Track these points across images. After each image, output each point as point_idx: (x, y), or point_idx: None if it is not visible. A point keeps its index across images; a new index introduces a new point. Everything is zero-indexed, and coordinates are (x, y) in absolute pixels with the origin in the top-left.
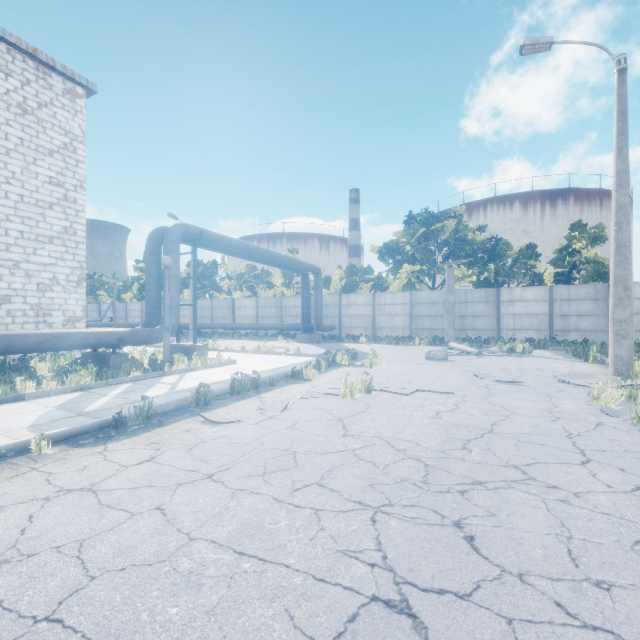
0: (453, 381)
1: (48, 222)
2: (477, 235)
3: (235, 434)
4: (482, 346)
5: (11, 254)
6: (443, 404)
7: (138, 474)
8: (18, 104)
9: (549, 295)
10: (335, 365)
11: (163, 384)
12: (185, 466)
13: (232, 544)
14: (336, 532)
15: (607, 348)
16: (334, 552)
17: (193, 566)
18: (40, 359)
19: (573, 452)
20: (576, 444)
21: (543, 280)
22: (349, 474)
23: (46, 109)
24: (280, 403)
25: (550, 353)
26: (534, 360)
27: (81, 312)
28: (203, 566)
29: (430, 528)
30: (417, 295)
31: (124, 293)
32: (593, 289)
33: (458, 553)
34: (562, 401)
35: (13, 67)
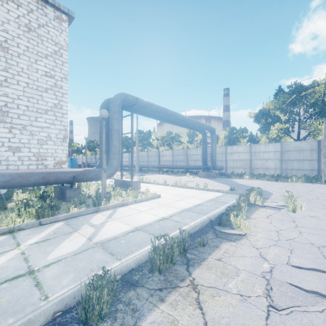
0: None
1: (44, 100)
2: None
3: None
4: None
5: (21, 120)
6: None
7: None
8: (25, 25)
9: None
10: (248, 204)
11: (88, 227)
12: None
13: None
14: None
15: None
16: None
17: None
18: (23, 191)
19: None
20: None
21: None
22: None
23: (43, 28)
24: None
25: None
26: None
27: (65, 158)
28: None
29: None
30: (287, 145)
31: None
32: None
33: None
34: None
35: (22, 1)
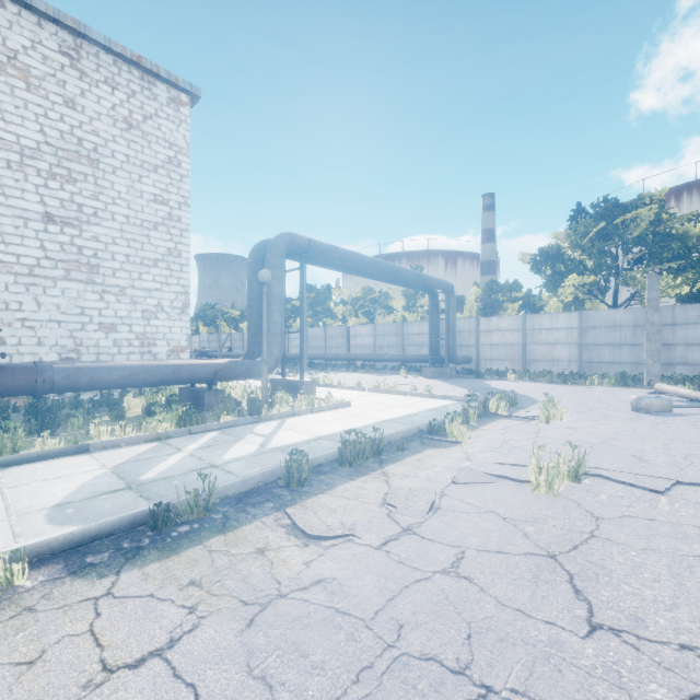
0: None
1: (153, 244)
2: (687, 227)
3: (342, 578)
4: None
5: (117, 280)
6: None
7: None
8: (124, 119)
9: None
10: (487, 415)
11: (254, 436)
12: None
13: None
14: None
15: None
16: None
17: None
18: (135, 394)
19: None
20: None
21: None
22: None
23: (151, 121)
24: (421, 495)
25: None
26: None
27: (185, 341)
28: None
29: None
30: (590, 316)
31: (242, 323)
32: None
33: None
34: None
35: (119, 79)
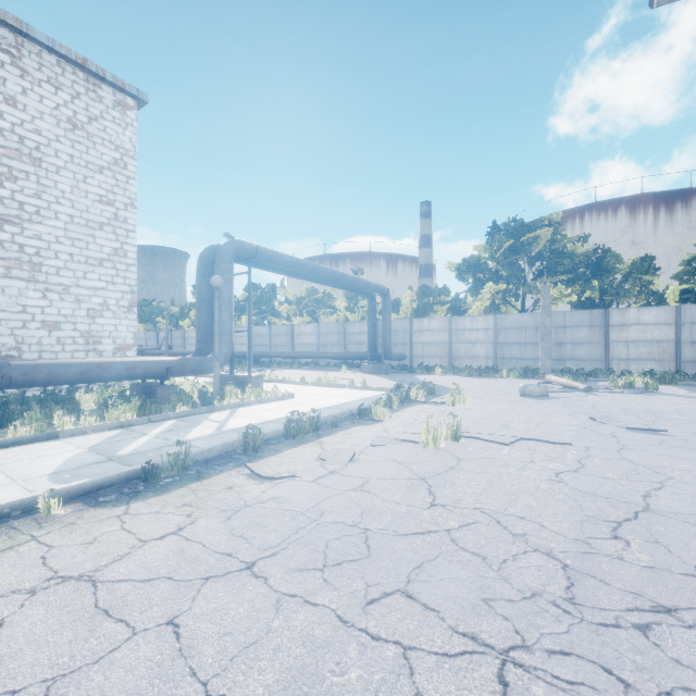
0: (564, 426)
1: (98, 243)
2: (577, 246)
3: (287, 496)
4: (587, 380)
5: (61, 278)
6: (561, 460)
7: (156, 556)
8: (68, 119)
9: (675, 317)
10: (409, 401)
11: (210, 422)
12: (219, 546)
13: None
14: None
15: None
16: None
17: None
18: (86, 390)
19: None
20: None
21: (664, 299)
22: (448, 576)
23: (96, 123)
24: (345, 452)
25: (682, 390)
26: (664, 399)
27: (132, 339)
28: None
29: None
30: (503, 319)
31: (182, 320)
32: None
33: None
34: None
35: (63, 80)
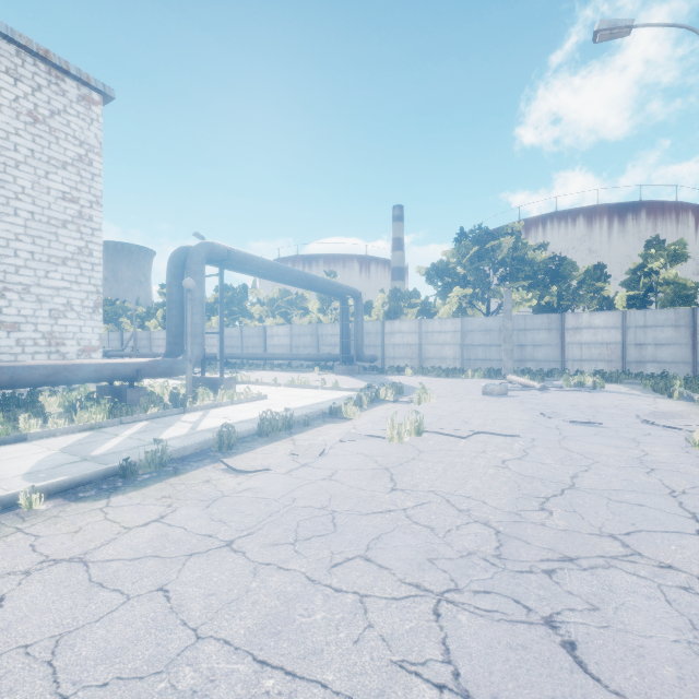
0: (517, 421)
1: (61, 242)
2: (537, 254)
3: (262, 486)
4: (545, 379)
5: (21, 277)
6: (509, 450)
7: (142, 539)
8: (28, 112)
9: (622, 321)
10: (378, 401)
11: (183, 423)
12: (200, 529)
13: (251, 647)
14: (388, 631)
15: (693, 382)
16: (387, 664)
17: (198, 682)
18: (50, 393)
19: (682, 516)
20: (684, 505)
21: (614, 304)
22: (401, 543)
23: (59, 117)
24: (316, 447)
25: (625, 388)
26: (608, 396)
27: (97, 341)
28: (211, 682)
29: (514, 628)
30: (469, 322)
31: (148, 320)
32: (674, 314)
33: (557, 670)
34: (653, 447)
35: (23, 71)
